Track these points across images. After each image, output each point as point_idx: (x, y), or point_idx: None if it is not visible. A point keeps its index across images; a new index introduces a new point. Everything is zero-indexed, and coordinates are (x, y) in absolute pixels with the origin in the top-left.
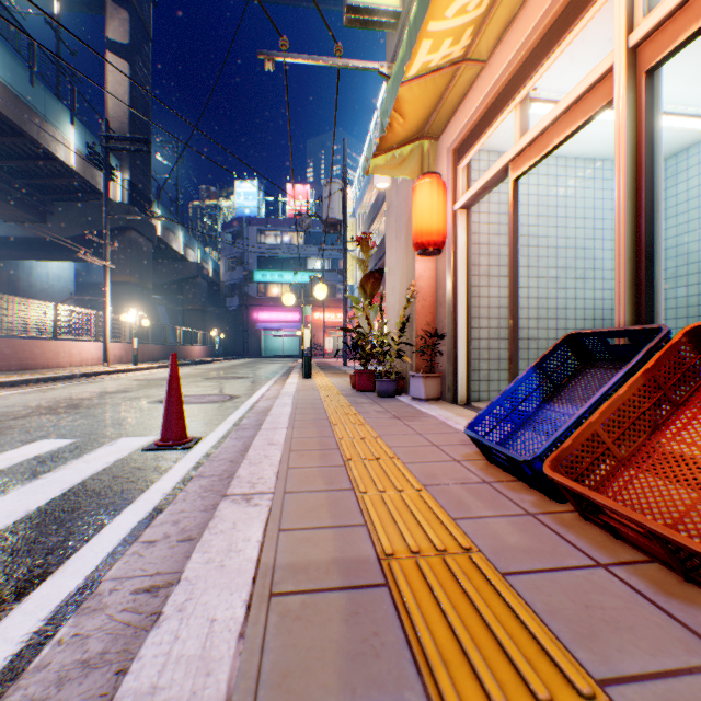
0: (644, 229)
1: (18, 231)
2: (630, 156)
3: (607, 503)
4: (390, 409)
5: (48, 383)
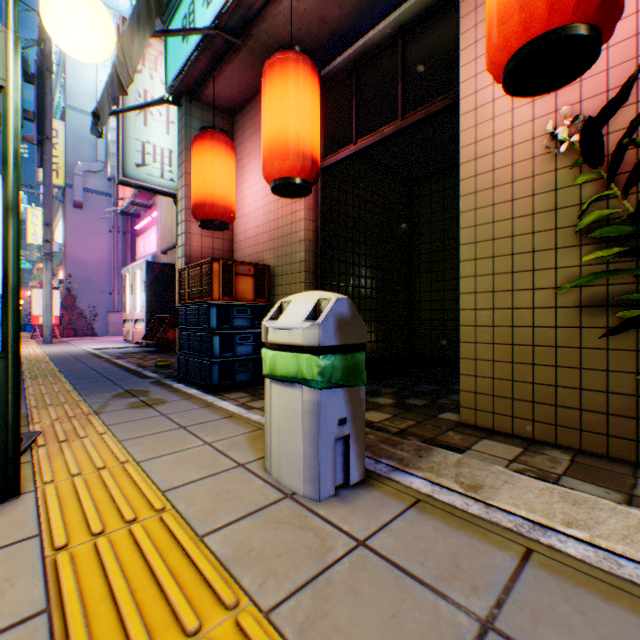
0: None
1: None
2: None
3: None
4: None
5: None
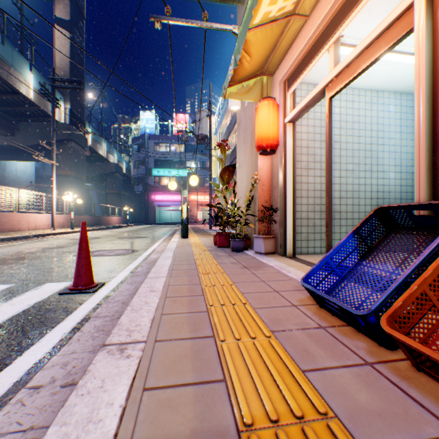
0: None
1: None
2: (428, 69)
3: None
4: (241, 260)
5: (10, 242)
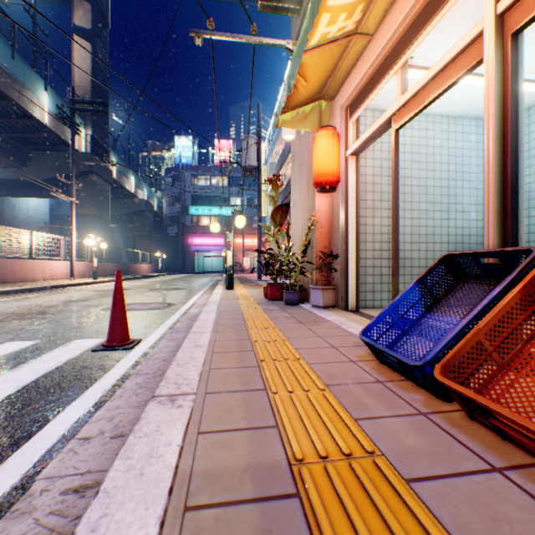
0: (510, 166)
1: (3, 174)
2: (498, 105)
3: (501, 411)
4: (295, 315)
5: (24, 294)
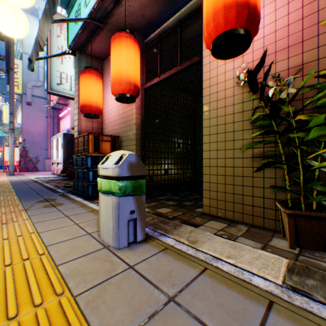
0: None
1: None
2: None
3: None
4: None
5: None
